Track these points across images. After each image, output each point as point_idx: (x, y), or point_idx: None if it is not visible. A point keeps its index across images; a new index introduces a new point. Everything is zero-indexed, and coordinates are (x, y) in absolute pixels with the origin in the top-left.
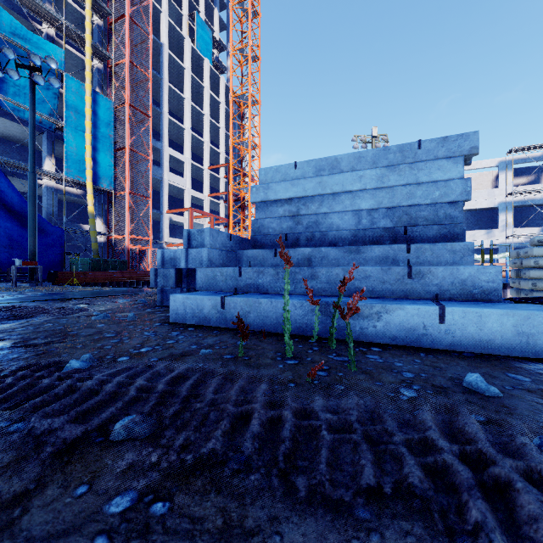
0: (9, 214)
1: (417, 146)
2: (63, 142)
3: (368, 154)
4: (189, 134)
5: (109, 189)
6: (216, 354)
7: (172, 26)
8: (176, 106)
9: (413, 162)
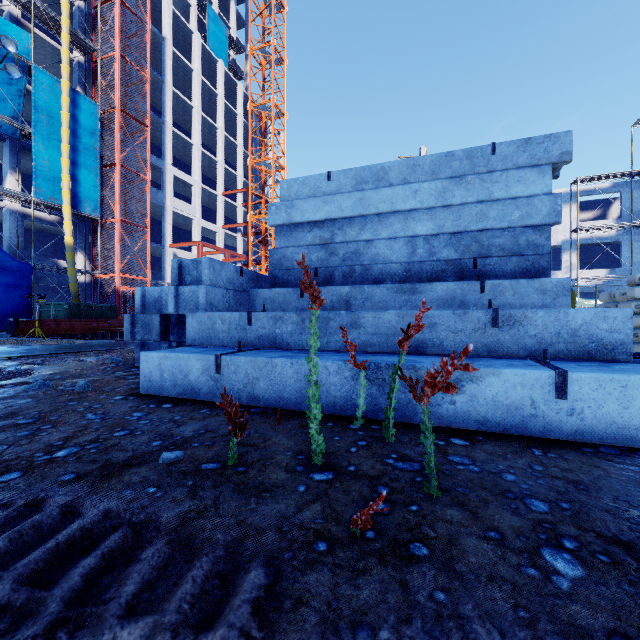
0: None
1: (490, 150)
2: (31, 153)
3: (426, 162)
4: (199, 151)
5: (93, 216)
6: (190, 460)
7: (177, 17)
8: (183, 116)
9: (485, 172)
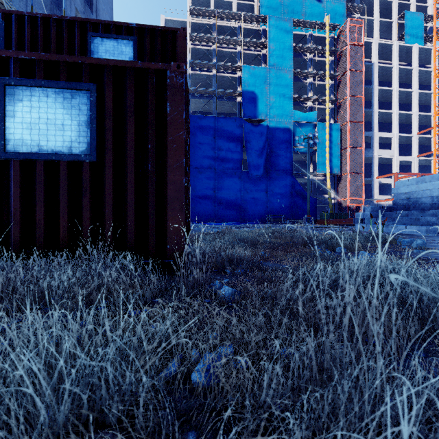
0: (297, 195)
1: None
2: (315, 155)
3: (436, 176)
4: (396, 115)
5: (337, 174)
6: None
7: (381, 44)
8: (385, 97)
9: None
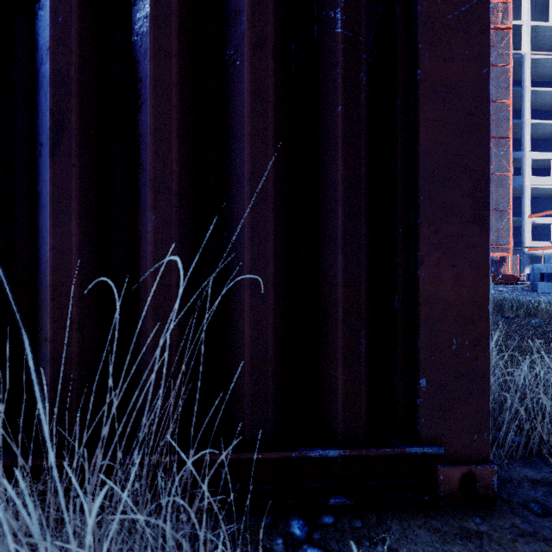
0: None
1: None
2: None
3: None
4: None
5: None
6: None
7: (535, 27)
8: (541, 102)
9: None
